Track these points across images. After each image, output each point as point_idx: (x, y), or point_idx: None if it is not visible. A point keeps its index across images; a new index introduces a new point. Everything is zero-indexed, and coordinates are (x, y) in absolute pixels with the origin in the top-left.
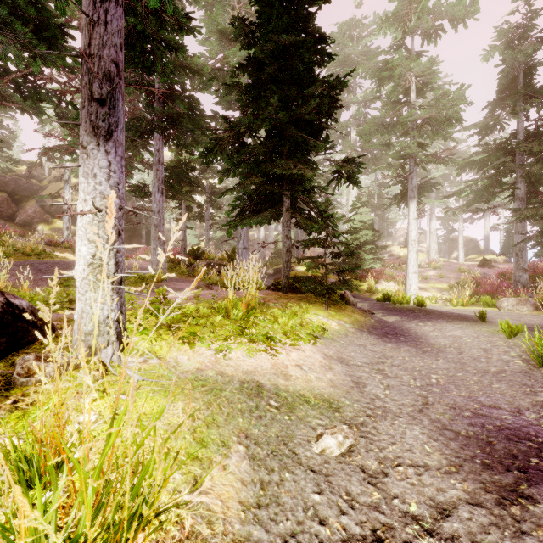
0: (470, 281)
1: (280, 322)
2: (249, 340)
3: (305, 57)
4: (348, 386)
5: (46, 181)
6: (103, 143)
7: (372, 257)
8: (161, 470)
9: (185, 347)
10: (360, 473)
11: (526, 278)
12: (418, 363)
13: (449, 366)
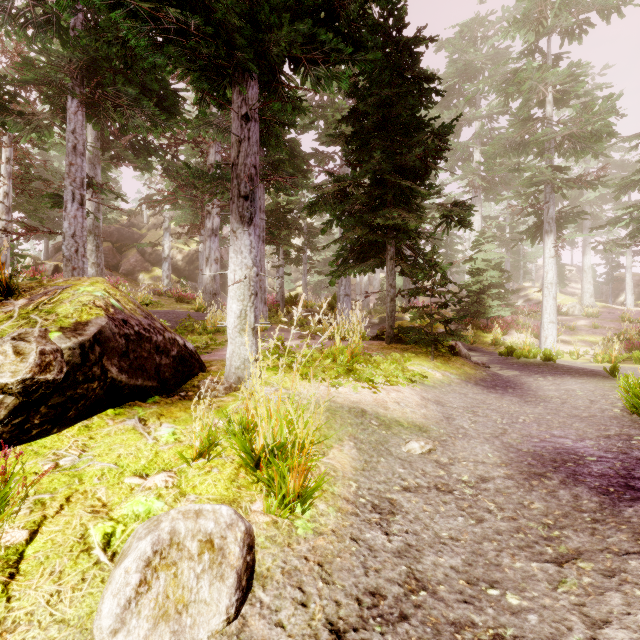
0: (634, 333)
1: (381, 367)
2: (355, 379)
3: (409, 104)
4: (438, 419)
5: (145, 229)
6: (247, 228)
7: (498, 303)
8: (322, 409)
9: (303, 382)
10: (433, 463)
11: None
12: (514, 409)
13: (543, 411)
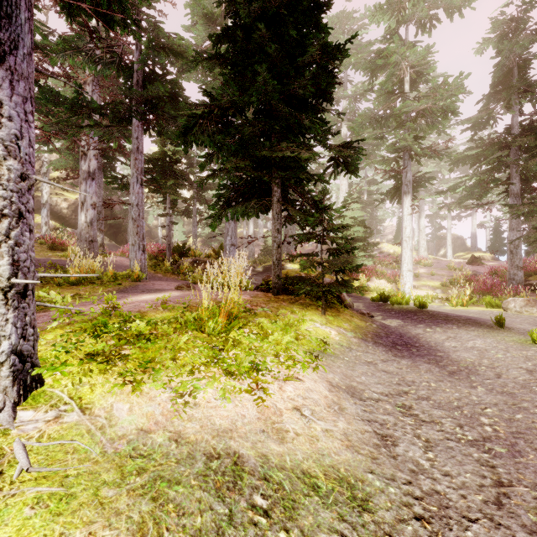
0: (462, 278)
1: (270, 340)
2: (227, 372)
3: (298, 23)
4: (371, 444)
5: None
6: None
7: (363, 254)
8: None
9: (130, 386)
10: None
11: (521, 276)
12: (452, 393)
13: (495, 398)
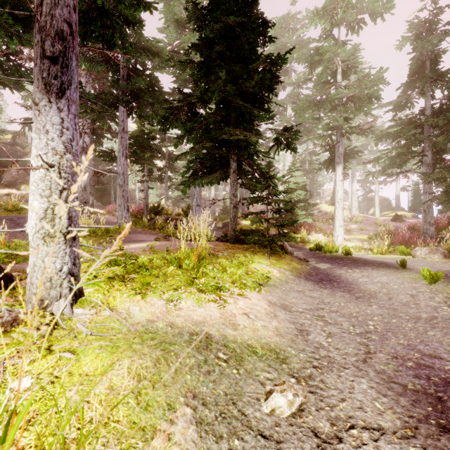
0: (386, 233)
1: (228, 272)
2: (199, 290)
3: (249, 37)
4: (292, 334)
5: (28, 148)
6: (56, 100)
7: (304, 213)
8: None
9: (138, 297)
10: (312, 438)
11: (432, 231)
12: (354, 309)
13: (382, 311)
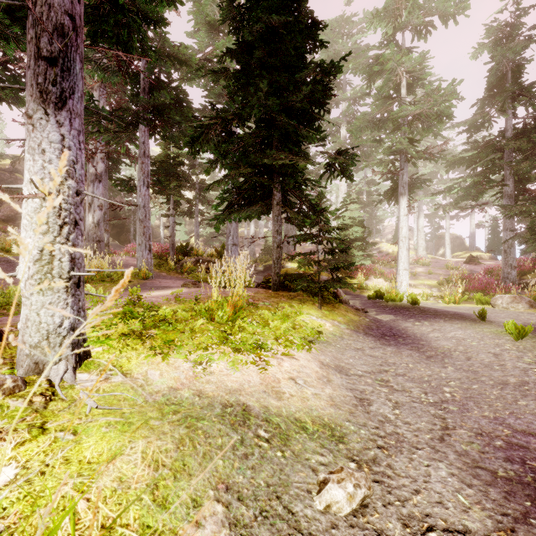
0: (458, 277)
1: (270, 326)
2: (235, 349)
3: (296, 41)
4: (351, 404)
5: None
6: (54, 112)
7: (361, 254)
8: None
9: (158, 359)
10: None
11: (514, 275)
12: (425, 371)
13: (460, 375)
